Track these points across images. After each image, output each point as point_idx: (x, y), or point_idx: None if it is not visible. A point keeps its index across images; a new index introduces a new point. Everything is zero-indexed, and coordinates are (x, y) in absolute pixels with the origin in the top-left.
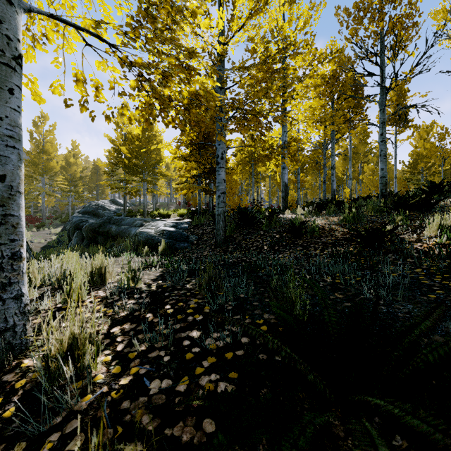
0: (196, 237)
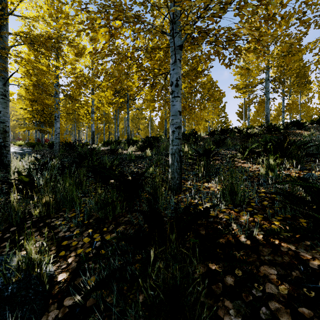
0: (40, 155)
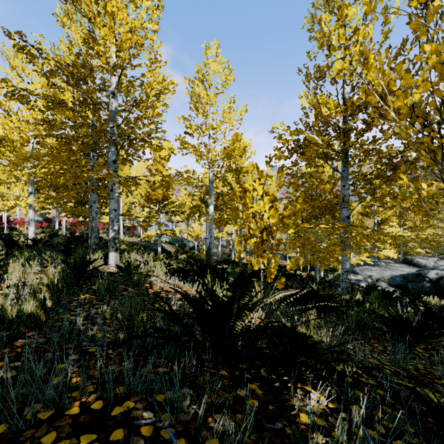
0: None
